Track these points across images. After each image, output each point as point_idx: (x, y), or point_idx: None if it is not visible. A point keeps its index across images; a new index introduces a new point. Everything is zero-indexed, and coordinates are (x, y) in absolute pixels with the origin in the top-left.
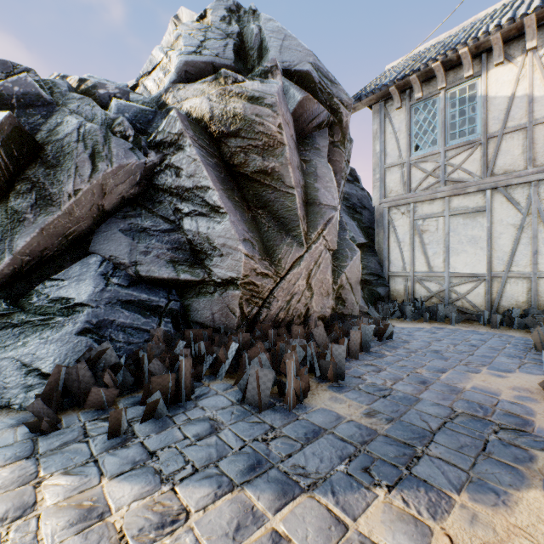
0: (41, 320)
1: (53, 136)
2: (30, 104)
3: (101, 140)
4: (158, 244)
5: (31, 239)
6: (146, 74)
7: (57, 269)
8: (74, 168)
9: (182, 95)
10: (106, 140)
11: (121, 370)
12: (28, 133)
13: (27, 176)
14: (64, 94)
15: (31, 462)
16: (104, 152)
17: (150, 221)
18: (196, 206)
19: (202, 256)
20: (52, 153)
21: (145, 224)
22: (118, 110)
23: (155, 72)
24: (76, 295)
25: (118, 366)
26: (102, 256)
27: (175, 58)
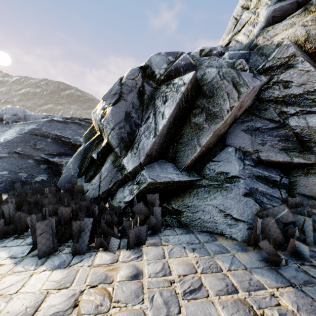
0: (217, 185)
1: (204, 81)
2: (187, 69)
3: (236, 75)
4: (269, 137)
5: (209, 138)
6: (236, 33)
7: (213, 155)
8: (226, 95)
9: (270, 34)
10: (238, 75)
11: (290, 226)
12: (198, 81)
13: (197, 105)
14: (198, 60)
15: (301, 292)
16: (240, 81)
17: (260, 123)
18: (303, 107)
19: (310, 144)
20: (207, 90)
21: (257, 125)
22: (229, 58)
23: (244, 28)
24: (229, 170)
25: (286, 223)
26: (234, 147)
27: (263, 11)
